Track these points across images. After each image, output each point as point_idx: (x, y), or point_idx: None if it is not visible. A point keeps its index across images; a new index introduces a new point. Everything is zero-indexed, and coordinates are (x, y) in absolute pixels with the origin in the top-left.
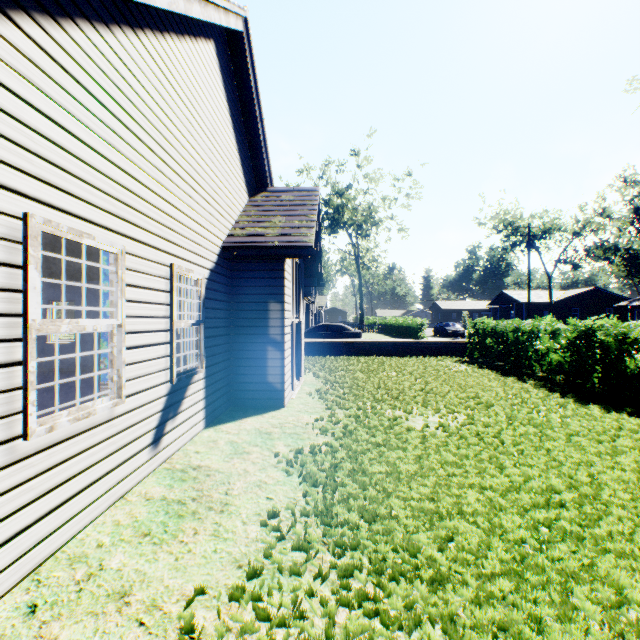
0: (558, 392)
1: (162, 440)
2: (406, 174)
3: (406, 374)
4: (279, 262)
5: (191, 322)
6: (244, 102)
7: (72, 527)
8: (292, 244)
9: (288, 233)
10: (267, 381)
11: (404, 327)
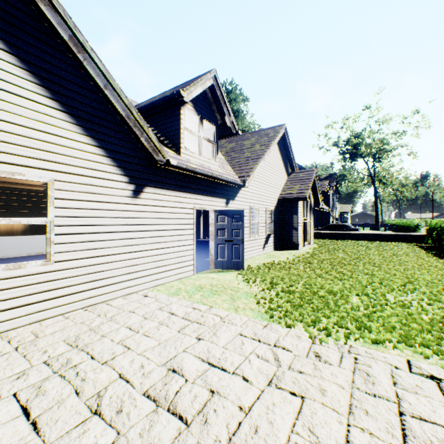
0: (433, 254)
1: (264, 248)
2: (413, 112)
3: (363, 246)
4: (296, 202)
5: (270, 221)
6: (285, 147)
7: (253, 255)
8: (300, 197)
9: (299, 192)
10: (292, 241)
11: (405, 226)
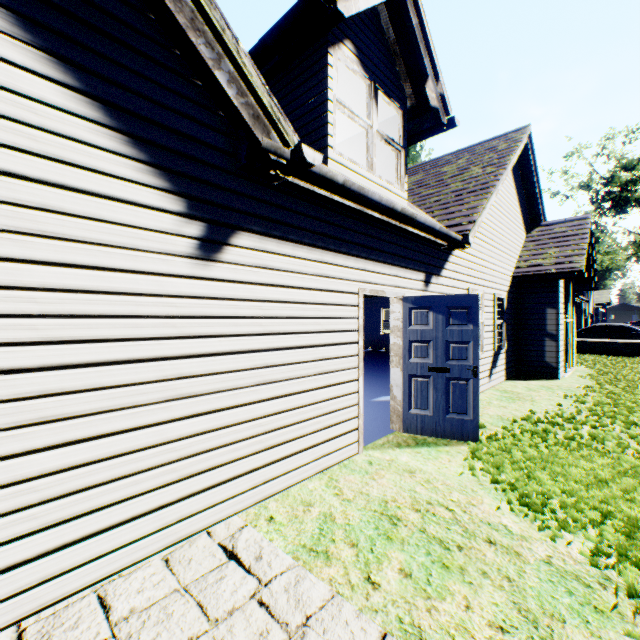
0: None
1: (491, 376)
2: None
3: None
4: (553, 281)
5: (500, 321)
6: (523, 174)
7: None
8: (565, 270)
9: (561, 262)
10: (543, 361)
11: None
